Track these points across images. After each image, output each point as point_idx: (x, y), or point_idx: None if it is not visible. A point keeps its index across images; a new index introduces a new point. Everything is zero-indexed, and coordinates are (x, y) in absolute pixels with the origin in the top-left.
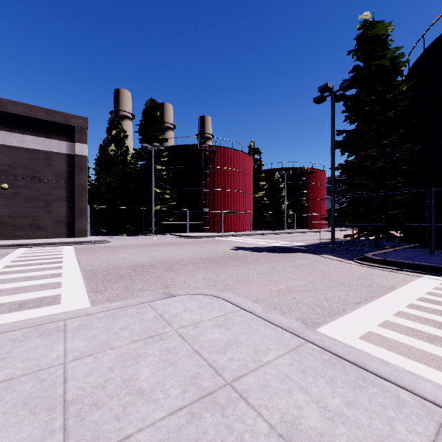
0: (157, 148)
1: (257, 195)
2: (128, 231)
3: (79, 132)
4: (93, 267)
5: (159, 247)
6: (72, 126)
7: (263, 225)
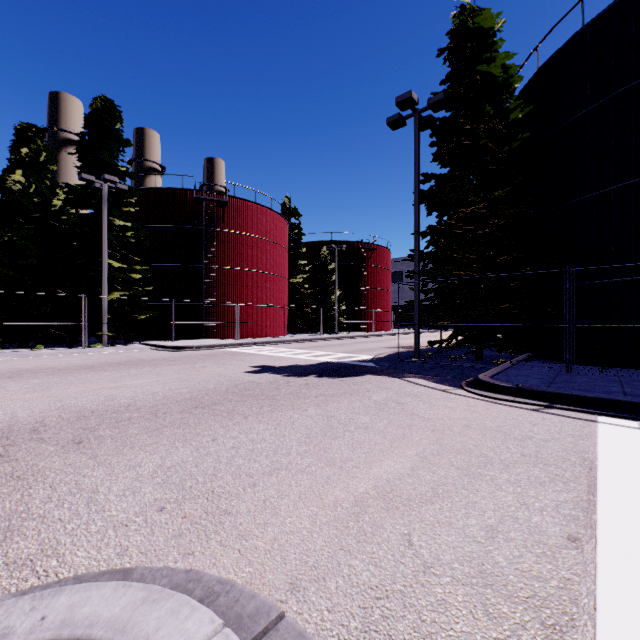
0: (113, 185)
1: (295, 280)
2: (52, 338)
3: None
4: None
5: (98, 373)
6: None
7: (304, 326)
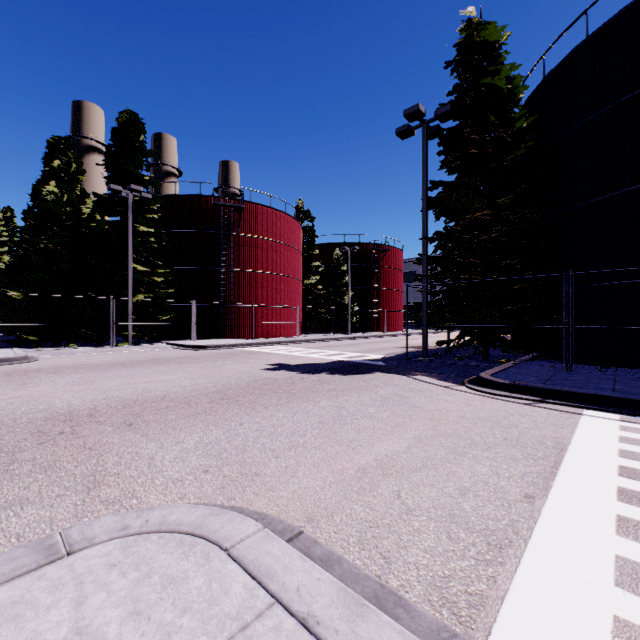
0: (138, 194)
1: (309, 282)
2: (83, 338)
3: None
4: None
5: (131, 369)
6: None
7: (317, 326)
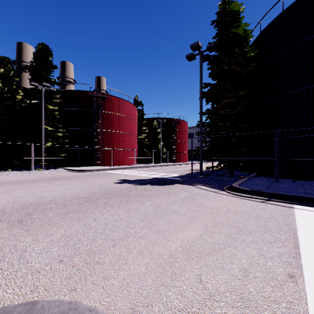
0: (47, 88)
1: (141, 137)
2: (16, 166)
3: None
4: None
5: (38, 183)
6: None
7: (145, 160)
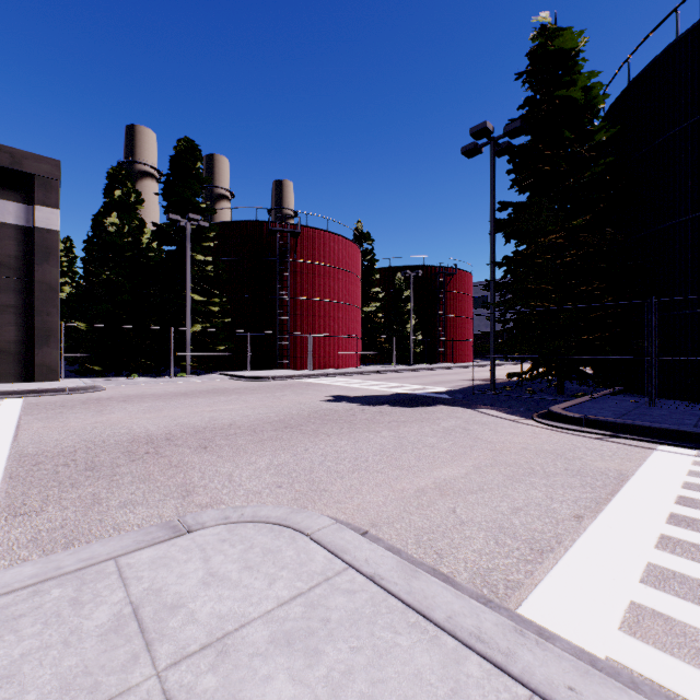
0: (195, 223)
1: (368, 309)
2: (143, 368)
3: (42, 187)
4: (42, 447)
5: (194, 399)
6: (29, 175)
7: (377, 357)
